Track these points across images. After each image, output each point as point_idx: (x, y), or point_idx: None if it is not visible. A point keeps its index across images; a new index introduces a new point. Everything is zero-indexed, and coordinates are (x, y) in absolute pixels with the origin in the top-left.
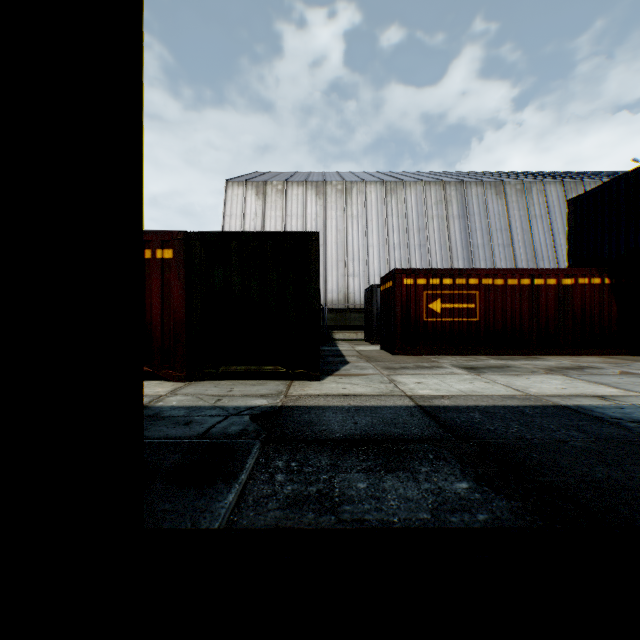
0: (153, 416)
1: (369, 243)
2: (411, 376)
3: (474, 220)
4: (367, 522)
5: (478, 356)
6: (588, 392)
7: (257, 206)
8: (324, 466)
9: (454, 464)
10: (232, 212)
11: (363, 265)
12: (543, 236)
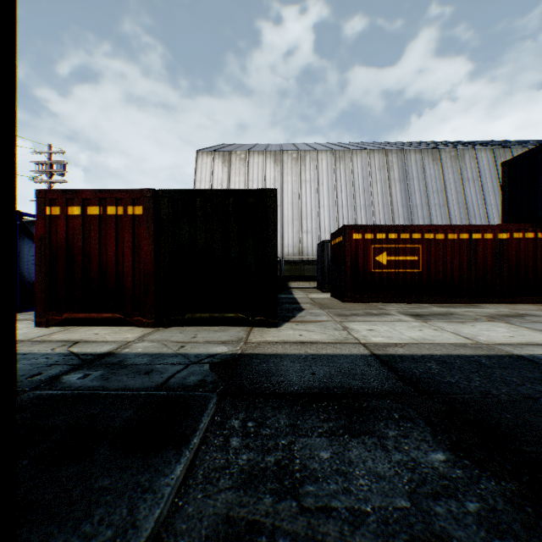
0: (117, 364)
1: (320, 204)
2: (362, 323)
3: (413, 183)
4: (335, 512)
5: (421, 304)
6: (537, 340)
7: (223, 172)
8: (283, 427)
9: (423, 426)
10: (202, 178)
11: (315, 223)
12: (475, 197)
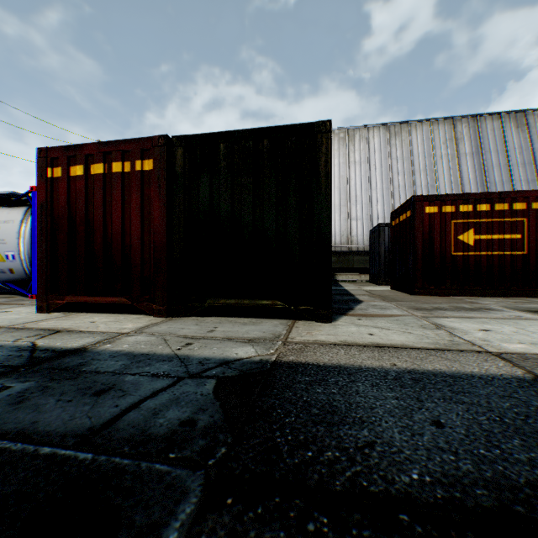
0: (69, 369)
1: (372, 187)
2: (461, 320)
3: (489, 156)
4: None
5: (526, 298)
6: None
7: None
8: None
9: None
10: None
11: (366, 209)
12: None
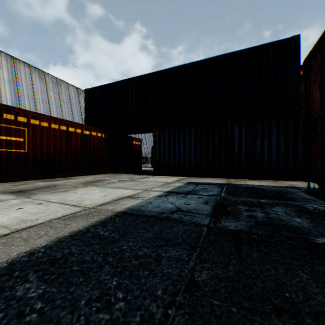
0: None
1: None
2: None
3: (23, 88)
4: None
5: (28, 181)
6: (121, 195)
7: None
8: None
9: None
10: None
11: None
12: (68, 113)
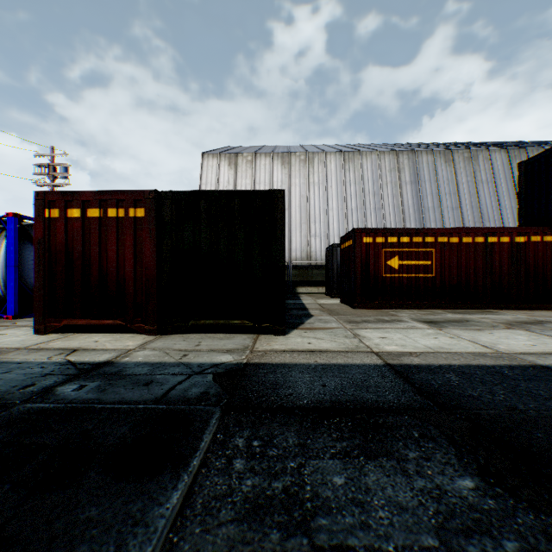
0: (115, 374)
1: (329, 207)
2: (374, 330)
3: (425, 185)
4: None
5: (434, 310)
6: None
7: (229, 175)
8: (291, 447)
9: (446, 447)
10: (207, 181)
11: (324, 227)
12: (489, 199)
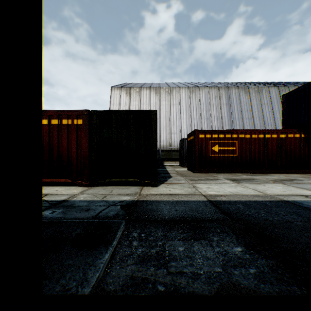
0: (70, 206)
1: (181, 117)
2: (204, 184)
3: (234, 106)
4: (185, 274)
5: (237, 173)
6: (297, 193)
7: (126, 99)
8: (159, 236)
9: (232, 235)
10: (114, 102)
11: (178, 128)
12: (268, 113)
